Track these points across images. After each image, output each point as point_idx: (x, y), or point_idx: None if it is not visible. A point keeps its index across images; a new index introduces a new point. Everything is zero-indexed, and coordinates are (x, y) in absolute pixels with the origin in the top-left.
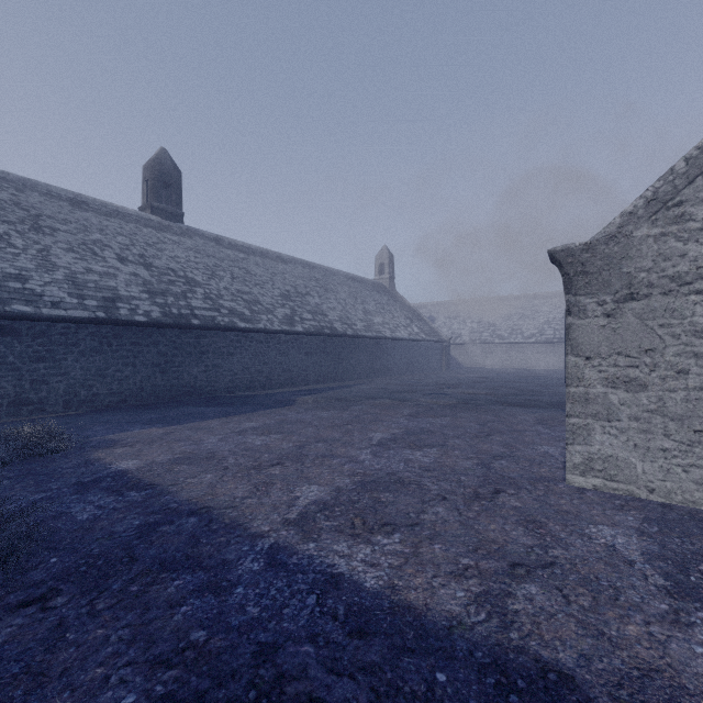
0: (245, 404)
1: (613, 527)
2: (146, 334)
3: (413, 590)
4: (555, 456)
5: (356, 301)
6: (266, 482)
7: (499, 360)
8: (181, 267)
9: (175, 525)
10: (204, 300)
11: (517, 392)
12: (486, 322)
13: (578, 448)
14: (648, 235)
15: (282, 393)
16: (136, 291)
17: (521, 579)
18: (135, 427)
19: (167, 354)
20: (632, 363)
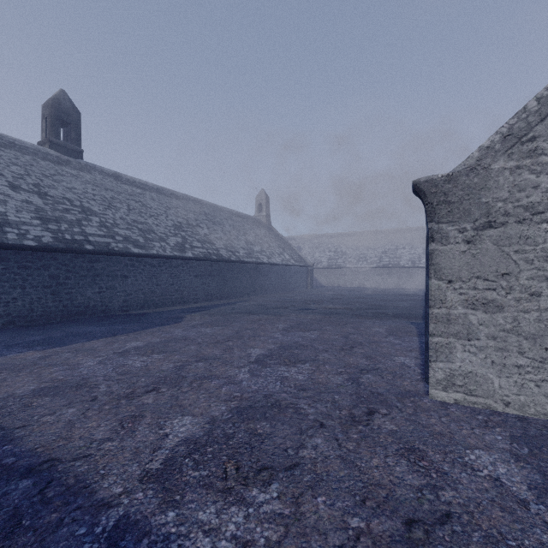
0: (135, 322)
1: (488, 451)
2: (36, 258)
3: None
4: (411, 367)
5: (239, 233)
6: (134, 416)
7: (350, 281)
8: (78, 197)
9: None
10: (99, 228)
11: (367, 307)
12: (340, 251)
13: (440, 365)
14: (505, 168)
15: (173, 311)
16: (27, 217)
17: None
18: (11, 351)
19: (59, 276)
20: (490, 286)
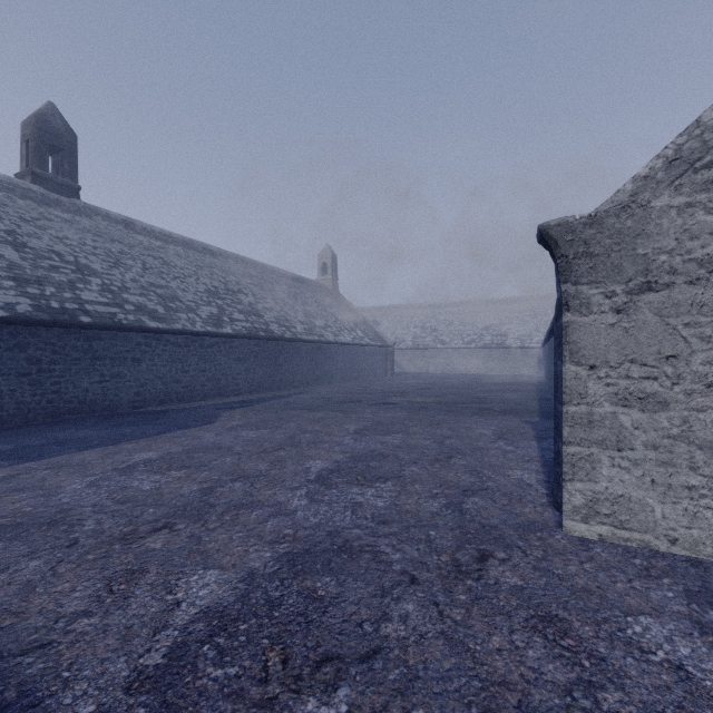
0: (150, 424)
1: (659, 619)
2: (7, 334)
3: None
4: (533, 485)
5: (296, 302)
6: (131, 571)
7: (441, 365)
8: (71, 251)
9: None
10: (101, 292)
11: (466, 400)
12: (428, 327)
13: (579, 486)
14: (670, 205)
15: (205, 407)
16: None
17: None
18: None
19: (42, 360)
20: (649, 373)
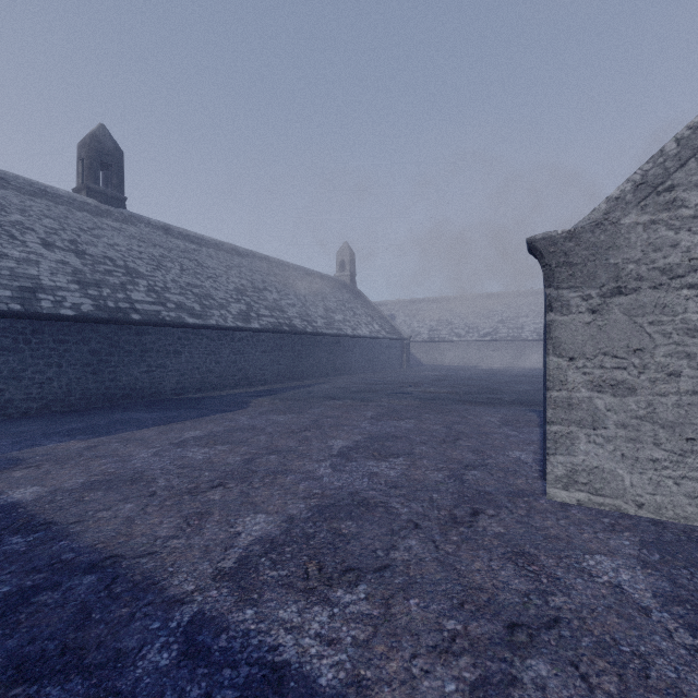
0: (192, 408)
1: (612, 557)
2: (75, 330)
3: (386, 685)
4: (528, 463)
5: (316, 298)
6: (201, 513)
7: (457, 358)
8: (121, 256)
9: (60, 590)
10: (148, 293)
11: (478, 390)
12: (444, 320)
13: (560, 459)
14: (637, 223)
15: (236, 395)
16: (64, 281)
17: (524, 651)
18: (51, 441)
19: (101, 352)
20: (619, 364)
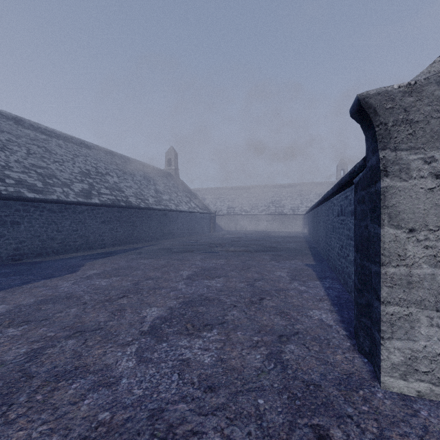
0: (19, 275)
1: None
2: None
3: None
4: (333, 326)
5: (149, 183)
6: None
7: (245, 225)
8: None
9: None
10: None
11: (264, 249)
12: (237, 201)
13: (398, 344)
14: None
15: (74, 258)
16: None
17: None
18: None
19: None
20: None
